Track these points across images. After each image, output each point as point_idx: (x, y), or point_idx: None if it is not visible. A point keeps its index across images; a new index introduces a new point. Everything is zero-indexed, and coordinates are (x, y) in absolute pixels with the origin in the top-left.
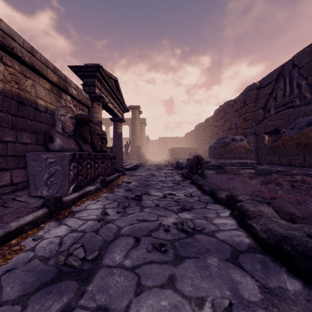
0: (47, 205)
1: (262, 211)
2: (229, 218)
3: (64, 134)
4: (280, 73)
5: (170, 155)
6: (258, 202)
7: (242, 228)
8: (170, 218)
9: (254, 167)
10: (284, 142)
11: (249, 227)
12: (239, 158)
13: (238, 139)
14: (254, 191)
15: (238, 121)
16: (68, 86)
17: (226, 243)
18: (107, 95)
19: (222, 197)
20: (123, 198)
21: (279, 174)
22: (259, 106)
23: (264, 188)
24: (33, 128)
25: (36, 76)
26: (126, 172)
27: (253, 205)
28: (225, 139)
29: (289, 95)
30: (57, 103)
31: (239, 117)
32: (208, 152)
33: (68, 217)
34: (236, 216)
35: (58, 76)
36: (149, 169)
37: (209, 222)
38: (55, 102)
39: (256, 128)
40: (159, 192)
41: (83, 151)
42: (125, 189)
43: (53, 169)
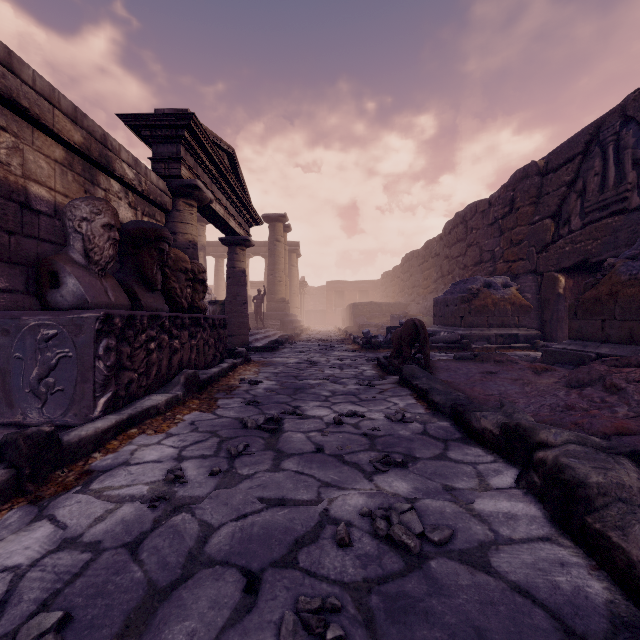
0: (7, 459)
1: (627, 485)
2: (519, 496)
3: (89, 268)
4: (592, 138)
5: (351, 318)
6: (602, 452)
7: (567, 535)
8: (354, 492)
9: (534, 346)
10: (616, 288)
11: (596, 541)
12: (501, 326)
13: (498, 283)
14: (554, 406)
15: (496, 246)
16: (111, 156)
17: (534, 598)
18: (210, 186)
19: (486, 428)
20: (235, 425)
21: (604, 363)
22: (544, 212)
23: (577, 398)
24: (17, 254)
25: (25, 127)
26: (255, 357)
27: (595, 467)
28: (471, 284)
29: (614, 186)
30: (84, 195)
31: (499, 237)
32: (431, 312)
33: (71, 491)
34: (539, 492)
35: (86, 131)
36: (306, 349)
37: (464, 509)
38: (79, 192)
39: (539, 260)
40: (324, 408)
41: (143, 310)
42: (243, 401)
43: (54, 355)
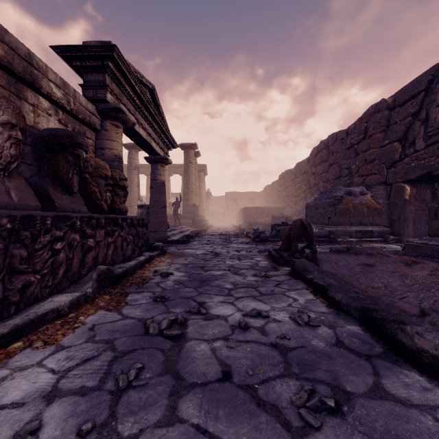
0: None
1: None
2: None
3: None
4: (433, 78)
5: (243, 218)
6: None
7: None
8: None
9: (386, 239)
10: None
11: None
12: (360, 224)
13: (356, 192)
14: None
15: (352, 164)
16: (37, 74)
17: None
18: (134, 113)
19: (424, 350)
20: (137, 330)
21: None
22: (392, 137)
23: None
24: None
25: None
26: (171, 248)
27: None
28: (336, 192)
29: None
30: None
31: (355, 158)
32: (302, 214)
33: None
34: None
35: (7, 45)
36: (211, 241)
37: None
38: None
39: (388, 173)
40: (228, 304)
41: (57, 211)
42: (151, 296)
43: None
